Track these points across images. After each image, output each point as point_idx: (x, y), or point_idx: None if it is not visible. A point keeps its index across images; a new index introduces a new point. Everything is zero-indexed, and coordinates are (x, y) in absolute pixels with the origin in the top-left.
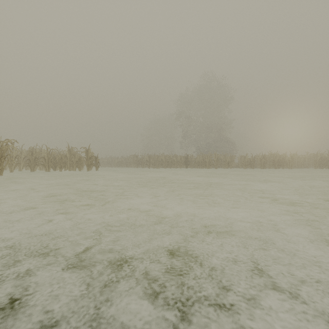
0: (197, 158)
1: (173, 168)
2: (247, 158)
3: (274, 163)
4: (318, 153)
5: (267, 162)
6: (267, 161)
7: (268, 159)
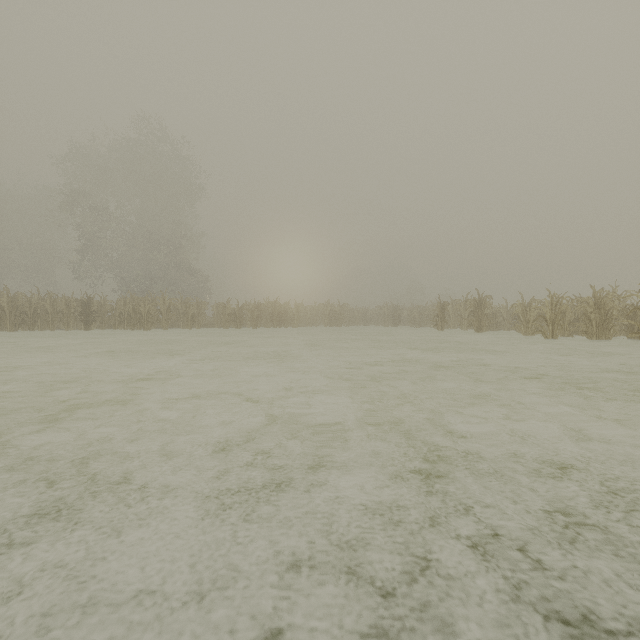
0: (117, 306)
1: (43, 332)
2: (230, 307)
3: (273, 318)
4: (329, 304)
5: (262, 316)
6: (263, 315)
7: (264, 310)
